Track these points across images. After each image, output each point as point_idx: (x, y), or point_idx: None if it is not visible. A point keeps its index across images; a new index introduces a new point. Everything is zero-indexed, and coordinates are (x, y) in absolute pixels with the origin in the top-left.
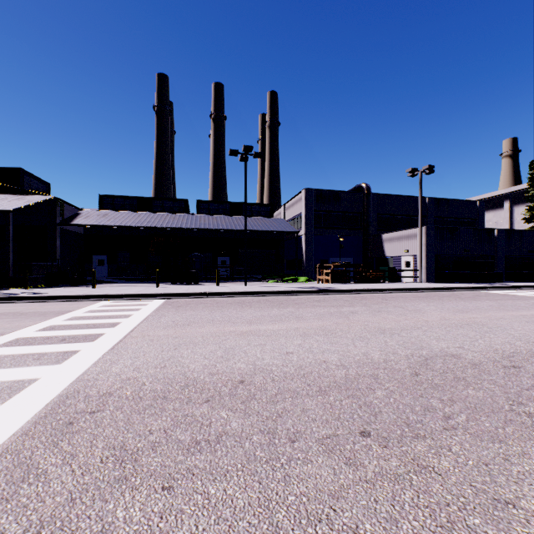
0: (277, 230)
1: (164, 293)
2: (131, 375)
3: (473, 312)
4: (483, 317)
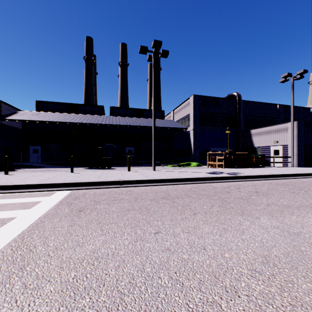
0: (171, 127)
1: (71, 182)
2: None
3: None
4: None
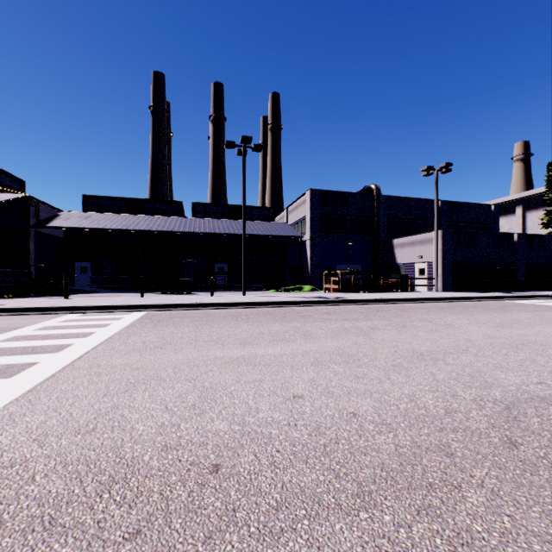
0: (279, 235)
1: (146, 304)
2: (21, 454)
3: (517, 327)
4: (535, 334)
